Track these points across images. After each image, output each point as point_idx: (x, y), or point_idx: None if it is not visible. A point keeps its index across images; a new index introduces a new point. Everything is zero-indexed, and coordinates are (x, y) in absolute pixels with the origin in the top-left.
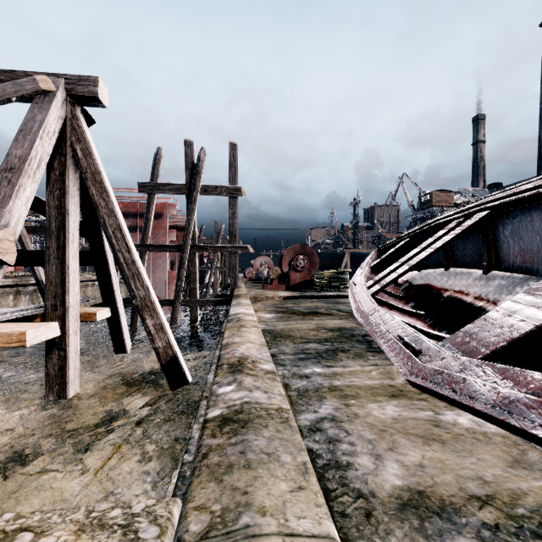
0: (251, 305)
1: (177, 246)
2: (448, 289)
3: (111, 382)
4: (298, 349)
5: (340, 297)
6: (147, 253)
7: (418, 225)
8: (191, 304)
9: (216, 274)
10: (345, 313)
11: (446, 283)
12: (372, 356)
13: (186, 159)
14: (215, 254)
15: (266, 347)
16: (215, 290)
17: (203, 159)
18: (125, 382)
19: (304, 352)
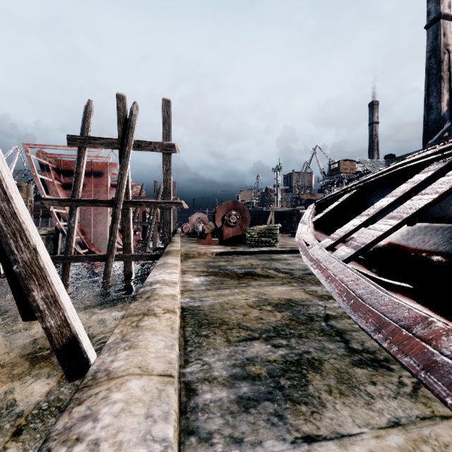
0: (181, 263)
1: (110, 201)
2: (434, 251)
3: (12, 357)
4: (236, 362)
5: (272, 252)
6: (88, 209)
7: (369, 174)
8: (125, 259)
9: (155, 229)
10: (285, 274)
11: (424, 242)
12: (371, 384)
13: (118, 113)
14: (155, 210)
15: (172, 386)
16: (155, 243)
17: (136, 114)
18: (30, 357)
19: (247, 374)
